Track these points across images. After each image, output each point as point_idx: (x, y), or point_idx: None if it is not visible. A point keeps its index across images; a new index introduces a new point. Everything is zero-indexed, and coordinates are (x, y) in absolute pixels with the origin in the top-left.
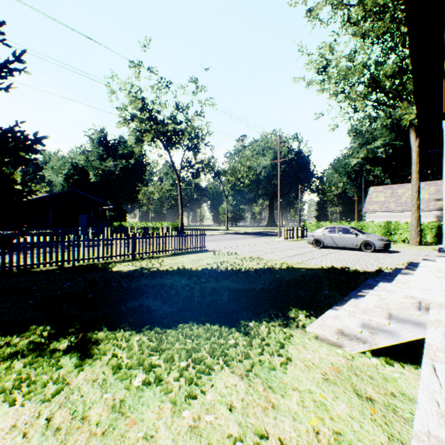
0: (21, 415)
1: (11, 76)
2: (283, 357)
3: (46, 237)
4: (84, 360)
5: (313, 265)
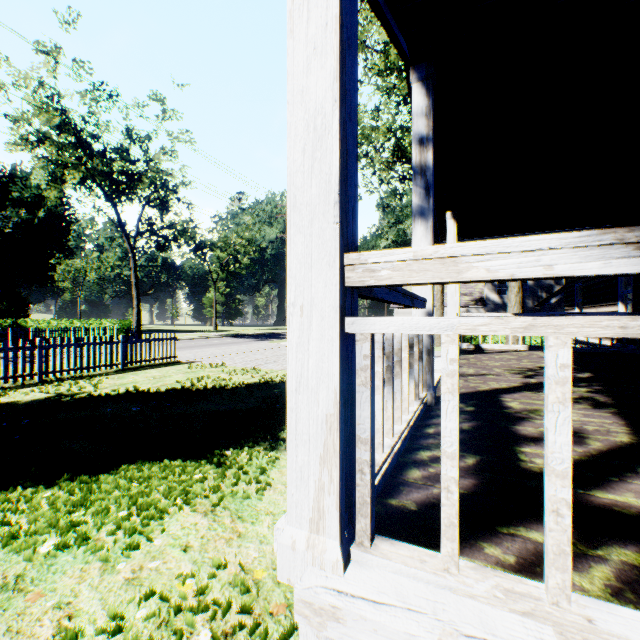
0: None
1: None
2: (262, 483)
3: None
4: None
5: None
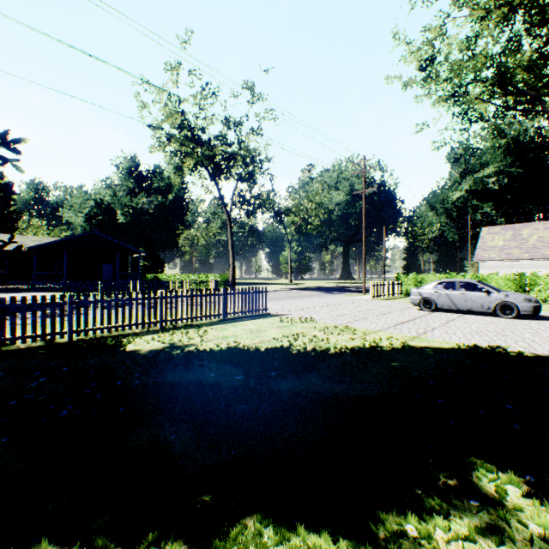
0: None
1: None
2: None
3: (25, 297)
4: None
5: (442, 343)
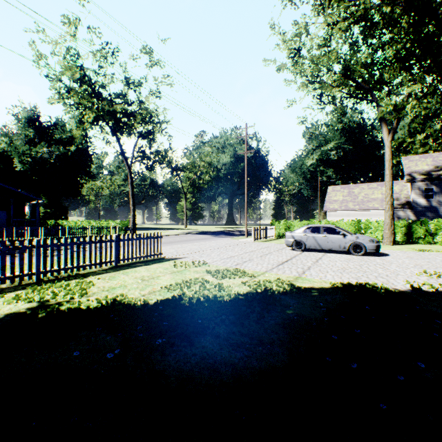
0: None
1: None
2: None
3: None
4: None
5: (322, 282)
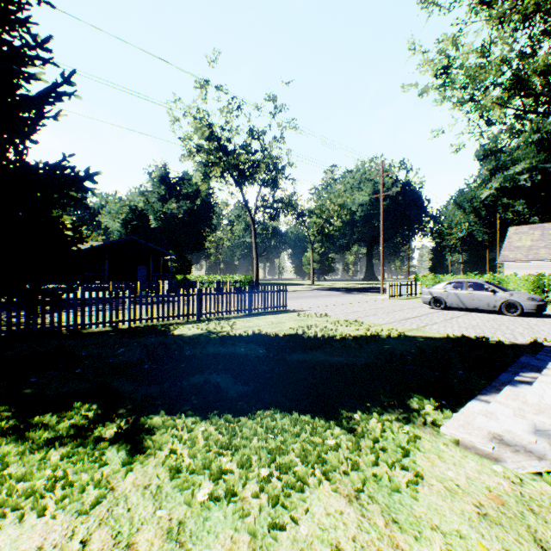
0: (50, 532)
1: (59, 101)
2: (409, 471)
3: (98, 292)
4: (134, 455)
5: (435, 333)
